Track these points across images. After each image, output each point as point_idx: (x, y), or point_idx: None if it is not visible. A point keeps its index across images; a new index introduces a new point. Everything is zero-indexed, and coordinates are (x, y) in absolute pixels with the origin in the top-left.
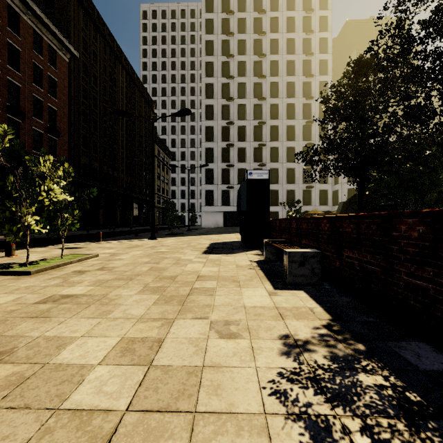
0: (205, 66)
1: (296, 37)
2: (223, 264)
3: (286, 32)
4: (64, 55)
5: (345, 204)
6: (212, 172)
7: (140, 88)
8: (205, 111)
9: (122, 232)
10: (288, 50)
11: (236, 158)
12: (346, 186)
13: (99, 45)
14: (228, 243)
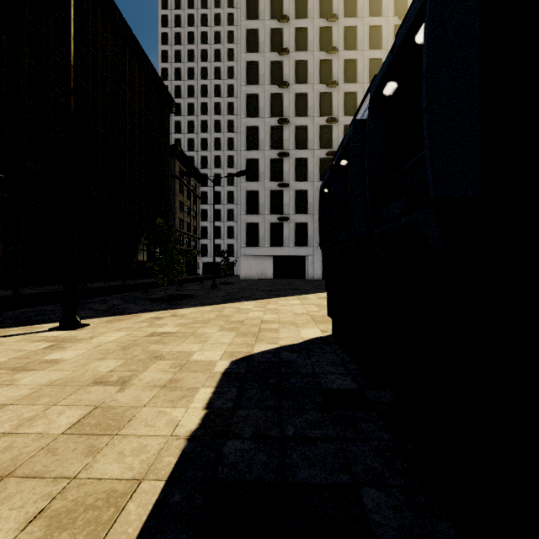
0: (245, 35)
1: None
2: None
3: None
4: None
5: None
6: (257, 196)
7: (148, 71)
8: (245, 104)
9: (90, 290)
10: (372, 10)
11: (292, 175)
12: None
13: None
14: (302, 376)
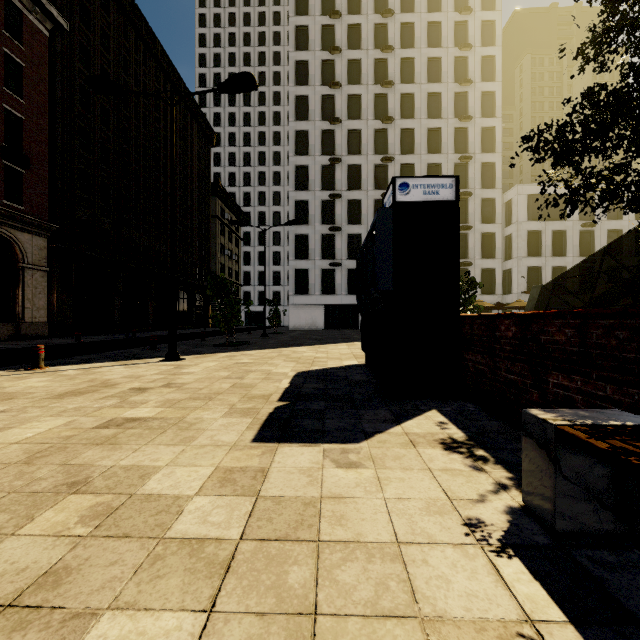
0: (294, 67)
1: (443, 19)
2: (339, 633)
3: (426, 12)
4: (40, 22)
5: (545, 289)
6: (307, 240)
7: (189, 105)
8: (294, 141)
9: (144, 339)
10: (431, 40)
11: (345, 218)
12: (525, 262)
13: (113, 21)
14: (339, 376)
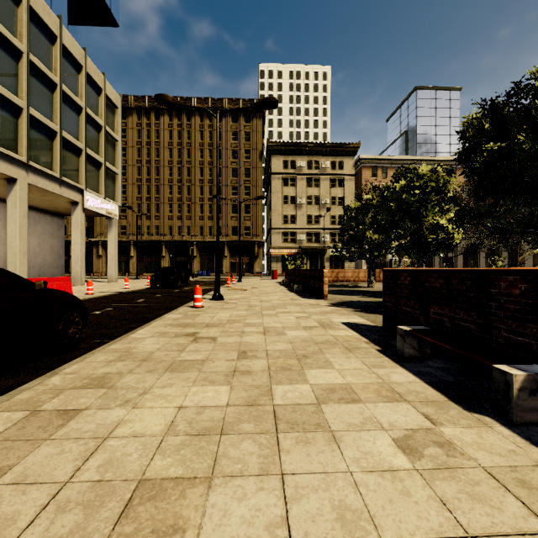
0: None
1: None
2: None
3: None
4: None
5: None
6: None
7: None
8: None
9: None
10: None
11: None
12: None
13: None
14: None
